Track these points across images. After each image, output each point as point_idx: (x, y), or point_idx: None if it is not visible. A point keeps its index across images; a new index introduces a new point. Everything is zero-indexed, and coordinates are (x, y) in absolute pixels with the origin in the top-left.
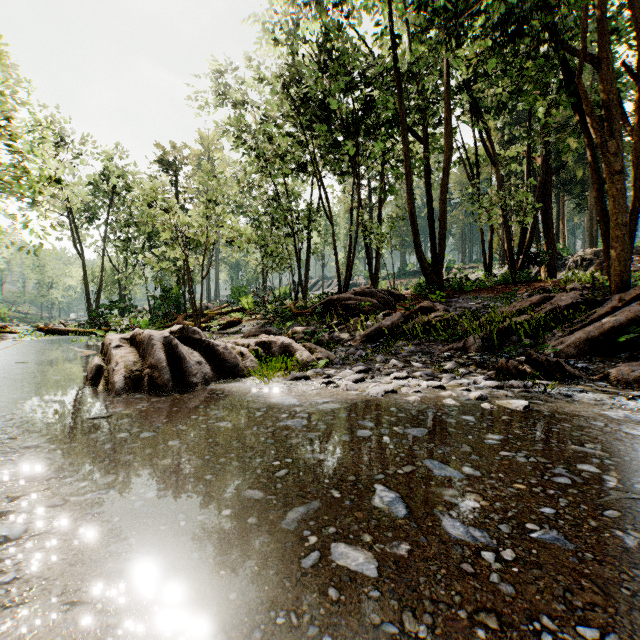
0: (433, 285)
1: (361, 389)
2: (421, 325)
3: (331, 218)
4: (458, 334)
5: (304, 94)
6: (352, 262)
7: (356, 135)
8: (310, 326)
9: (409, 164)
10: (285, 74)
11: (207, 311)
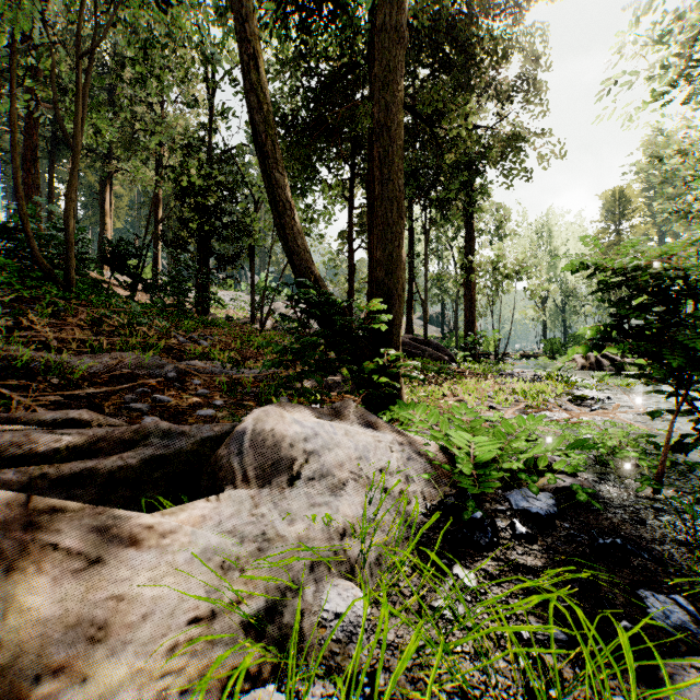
0: None
1: None
2: None
3: None
4: None
5: None
6: None
7: None
8: None
9: None
10: None
11: None
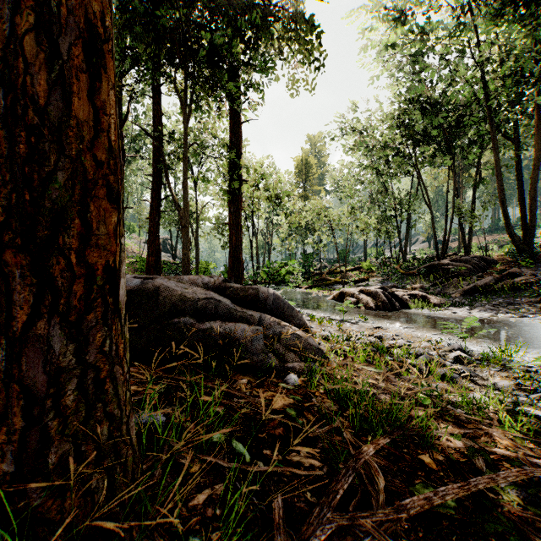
0: (522, 253)
1: (471, 315)
2: (508, 285)
3: (430, 206)
4: (536, 293)
5: (411, 127)
6: (448, 237)
7: (453, 151)
8: (418, 283)
9: (499, 168)
10: (396, 115)
11: (330, 269)
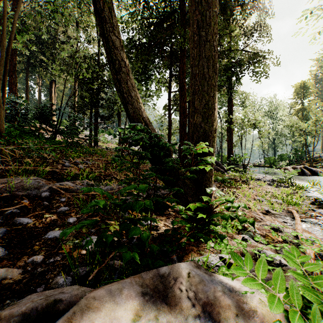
0: None
1: None
2: None
3: None
4: None
5: None
6: None
7: None
8: None
9: None
10: None
11: (318, 158)
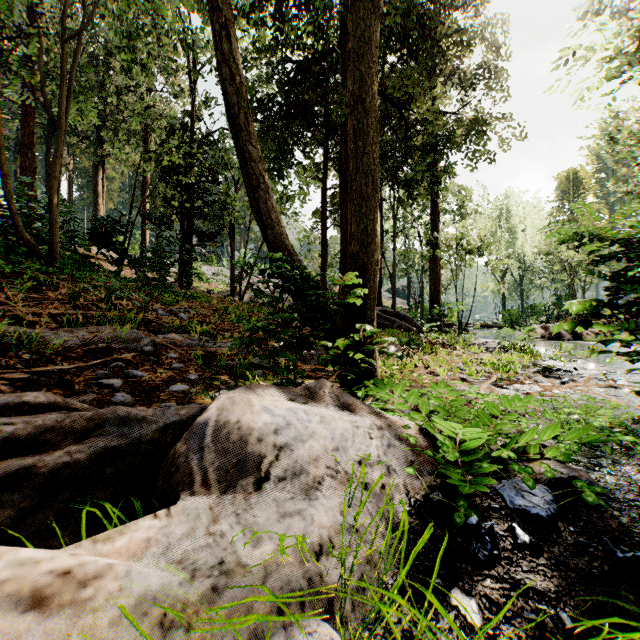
0: None
1: None
2: None
3: None
4: None
5: None
6: None
7: None
8: None
9: None
10: None
11: None
